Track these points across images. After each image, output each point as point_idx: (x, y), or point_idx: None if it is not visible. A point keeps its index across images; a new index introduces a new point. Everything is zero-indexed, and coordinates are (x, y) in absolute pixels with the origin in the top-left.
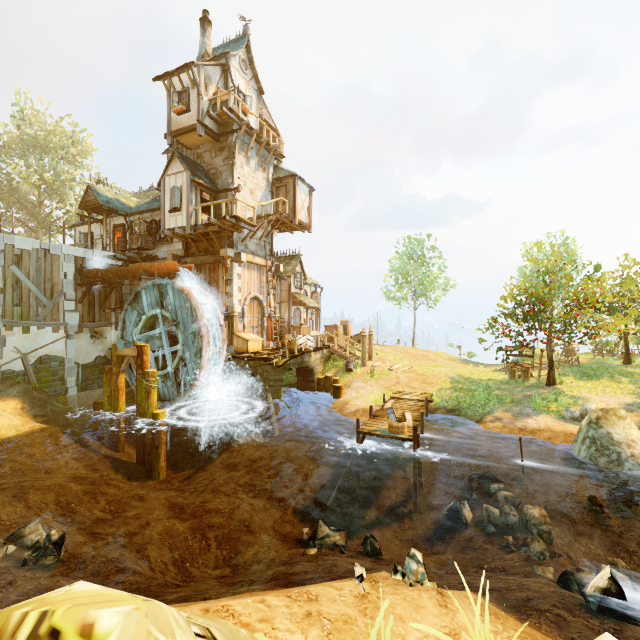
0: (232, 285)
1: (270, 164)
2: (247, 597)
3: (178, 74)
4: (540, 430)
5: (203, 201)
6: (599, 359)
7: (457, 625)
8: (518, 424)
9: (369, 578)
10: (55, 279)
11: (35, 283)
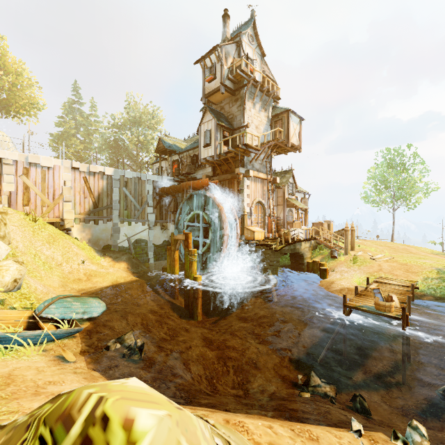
0: (243, 193)
1: (270, 105)
2: (257, 419)
3: (209, 56)
4: None
5: (224, 137)
6: None
7: None
8: None
9: (367, 435)
10: (143, 194)
11: (134, 197)
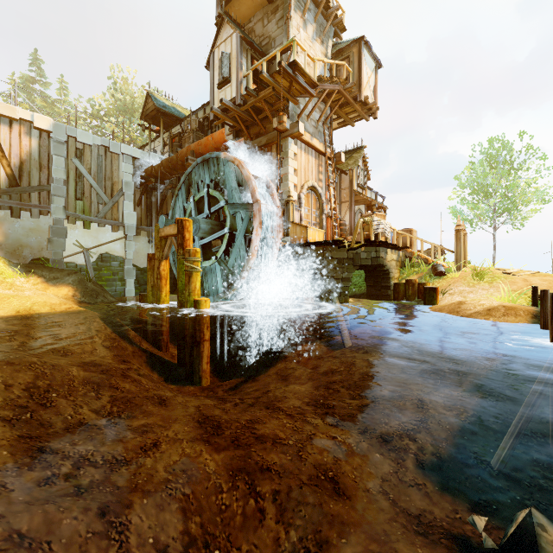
0: (287, 165)
1: (329, 38)
2: None
3: None
4: None
5: (254, 71)
6: None
7: None
8: None
9: None
10: (115, 178)
11: (96, 180)
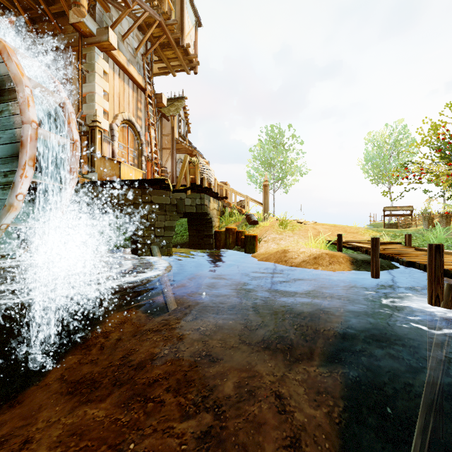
0: (93, 82)
1: None
2: None
3: None
4: None
5: None
6: None
7: None
8: None
9: None
10: None
11: None
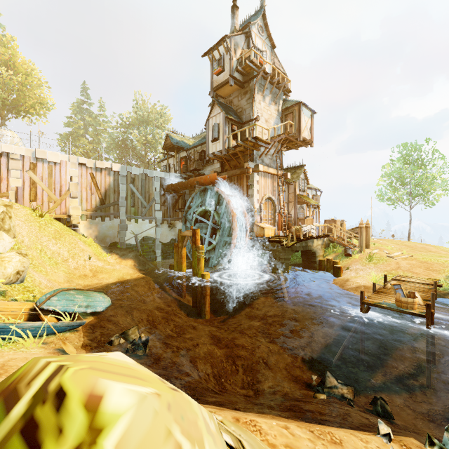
0: (252, 189)
1: (280, 99)
2: (270, 419)
3: (217, 47)
4: None
5: (233, 131)
6: None
7: None
8: None
9: (398, 440)
10: (150, 191)
11: (141, 194)
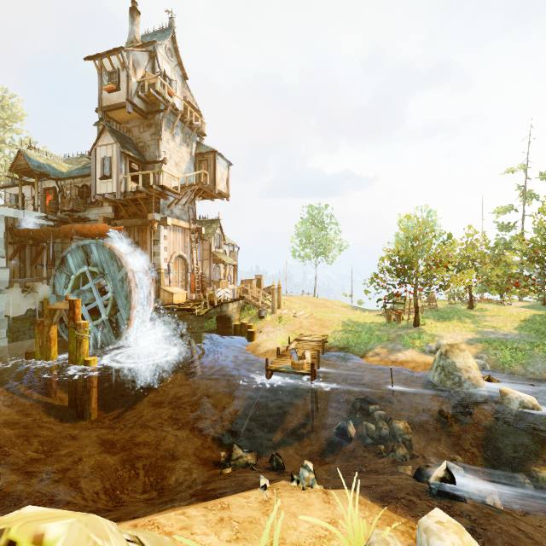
0: (159, 245)
1: (193, 140)
2: (170, 512)
3: (108, 56)
4: (407, 362)
5: (132, 170)
6: (452, 305)
7: (336, 515)
8: (391, 357)
9: (271, 487)
10: None
11: None
